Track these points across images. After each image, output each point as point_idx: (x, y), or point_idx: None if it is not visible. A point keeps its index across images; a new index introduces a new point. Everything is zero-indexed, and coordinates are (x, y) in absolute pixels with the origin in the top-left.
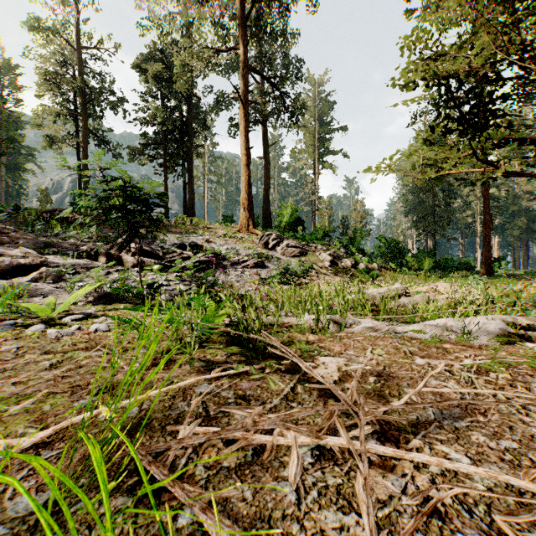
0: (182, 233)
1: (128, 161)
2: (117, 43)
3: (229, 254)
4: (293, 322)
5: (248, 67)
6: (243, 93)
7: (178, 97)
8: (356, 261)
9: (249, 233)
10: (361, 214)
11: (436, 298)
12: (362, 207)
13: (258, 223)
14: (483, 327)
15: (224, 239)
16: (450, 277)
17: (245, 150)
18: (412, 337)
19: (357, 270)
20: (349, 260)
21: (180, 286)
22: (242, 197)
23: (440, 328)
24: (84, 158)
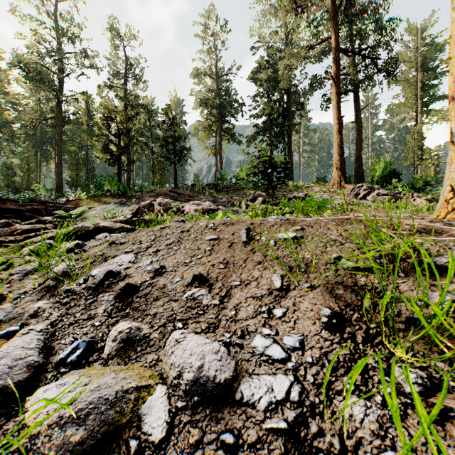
0: (287, 191)
1: (246, 146)
2: (239, 66)
3: None
4: None
5: (340, 50)
6: (335, 73)
7: (281, 91)
8: None
9: (341, 188)
10: None
11: None
12: None
13: (350, 181)
14: None
15: (319, 194)
16: None
17: (337, 119)
18: None
19: None
20: None
21: None
22: (334, 159)
23: None
24: (219, 150)
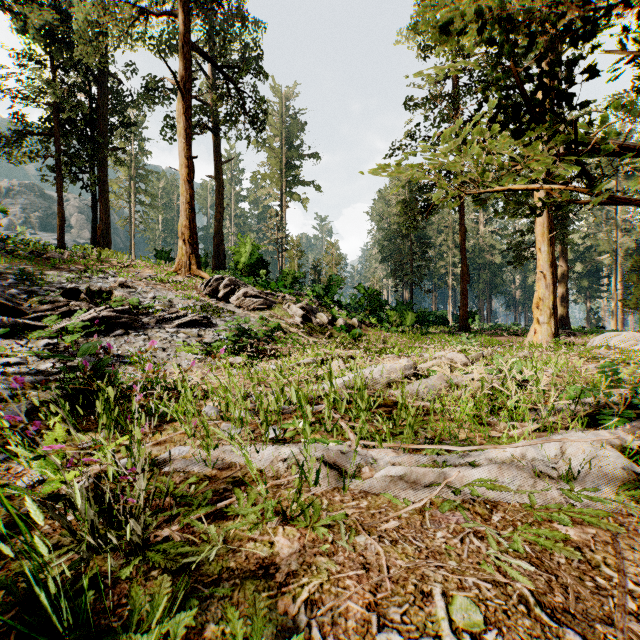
0: (79, 271)
1: None
2: None
3: (157, 305)
4: (243, 464)
5: (190, 44)
6: (182, 79)
7: (81, 70)
8: (333, 316)
9: (191, 275)
10: (335, 259)
11: (459, 381)
12: (336, 250)
13: (207, 262)
14: (595, 465)
15: (150, 283)
16: (431, 333)
17: (186, 159)
18: (483, 497)
19: (335, 328)
20: (325, 314)
21: (47, 364)
22: (181, 224)
23: (527, 472)
24: None
